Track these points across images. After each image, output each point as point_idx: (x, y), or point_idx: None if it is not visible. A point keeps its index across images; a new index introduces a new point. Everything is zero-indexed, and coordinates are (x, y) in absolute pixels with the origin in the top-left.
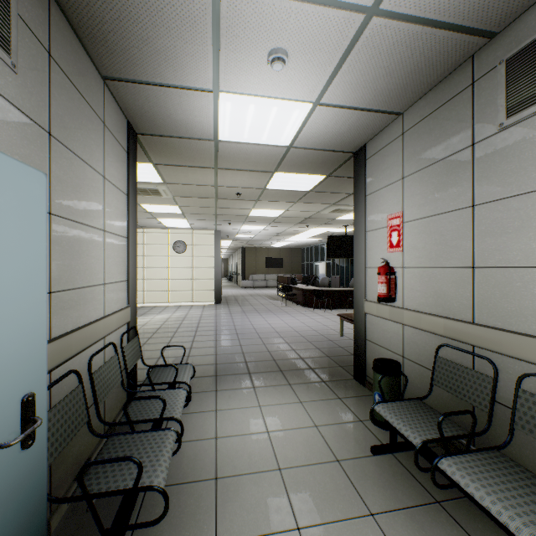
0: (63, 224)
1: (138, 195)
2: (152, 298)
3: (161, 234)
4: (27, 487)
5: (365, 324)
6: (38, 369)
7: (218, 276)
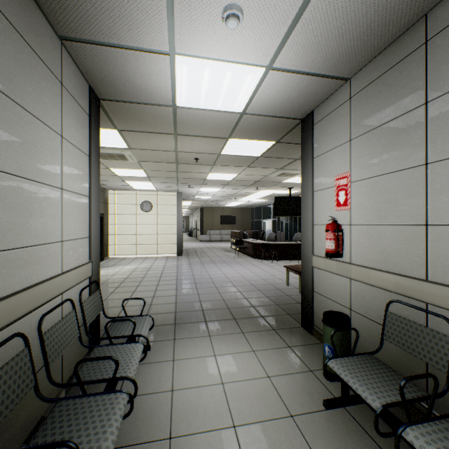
0: (8, 180)
1: (107, 160)
2: (122, 251)
3: (130, 196)
4: None
5: (312, 277)
6: None
7: (179, 232)
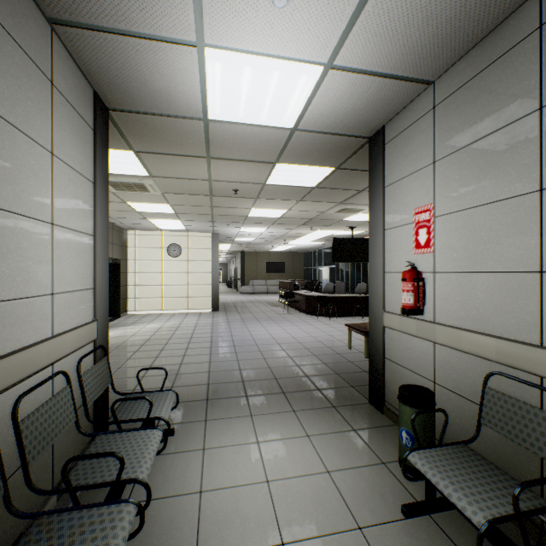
0: None
1: (122, 191)
2: (144, 305)
3: (154, 237)
4: None
5: (383, 339)
6: None
7: (215, 282)
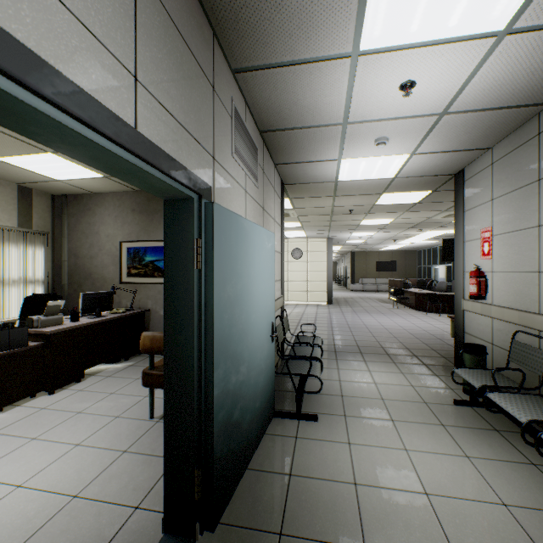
0: None
1: None
2: None
3: None
4: (272, 358)
5: (463, 319)
6: (273, 314)
7: (329, 279)
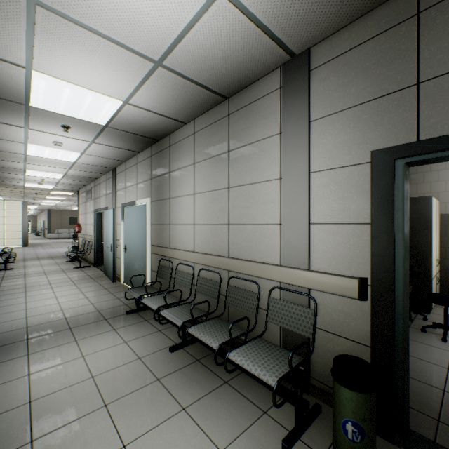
0: None
1: None
2: None
3: None
4: None
5: (79, 240)
6: None
7: (25, 230)
